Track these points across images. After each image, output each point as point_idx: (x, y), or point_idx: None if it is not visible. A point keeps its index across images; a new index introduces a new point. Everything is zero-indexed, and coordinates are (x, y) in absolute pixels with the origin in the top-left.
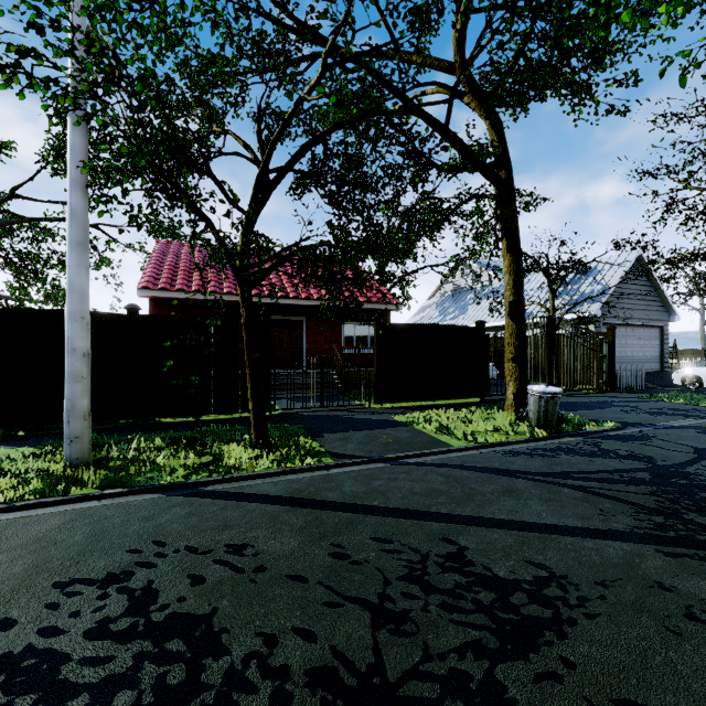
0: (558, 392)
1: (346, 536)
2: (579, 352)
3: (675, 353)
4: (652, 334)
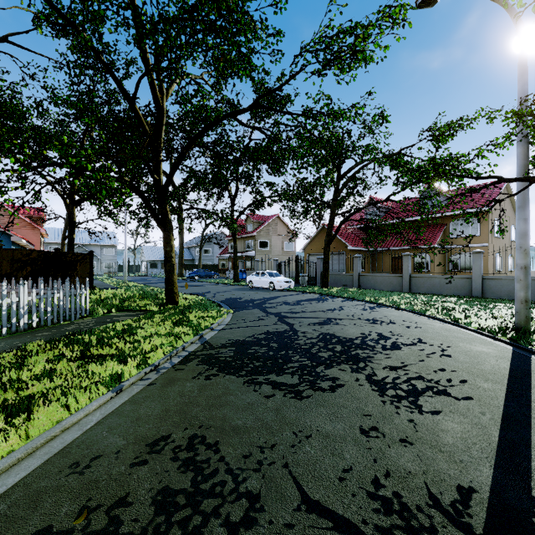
0: None
1: (466, 374)
2: None
3: None
4: None
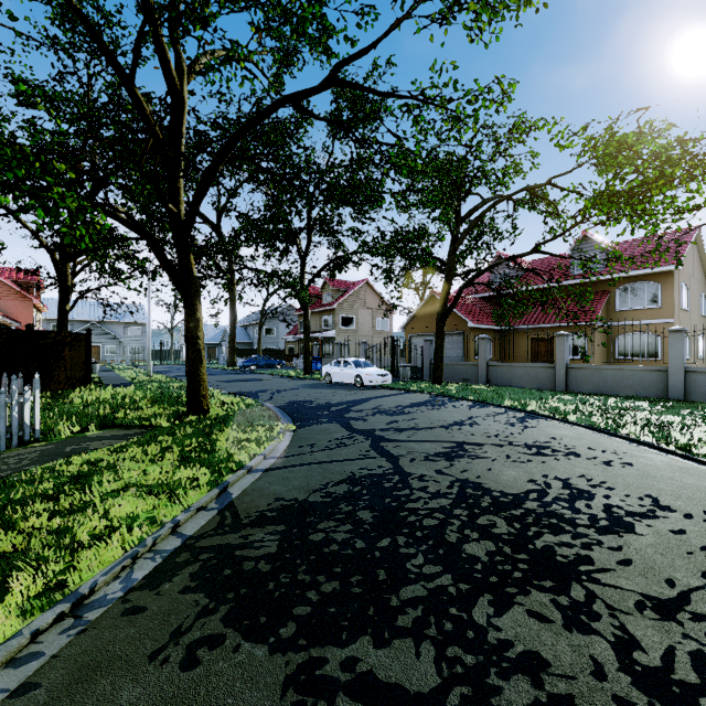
0: None
1: None
2: None
3: None
4: None
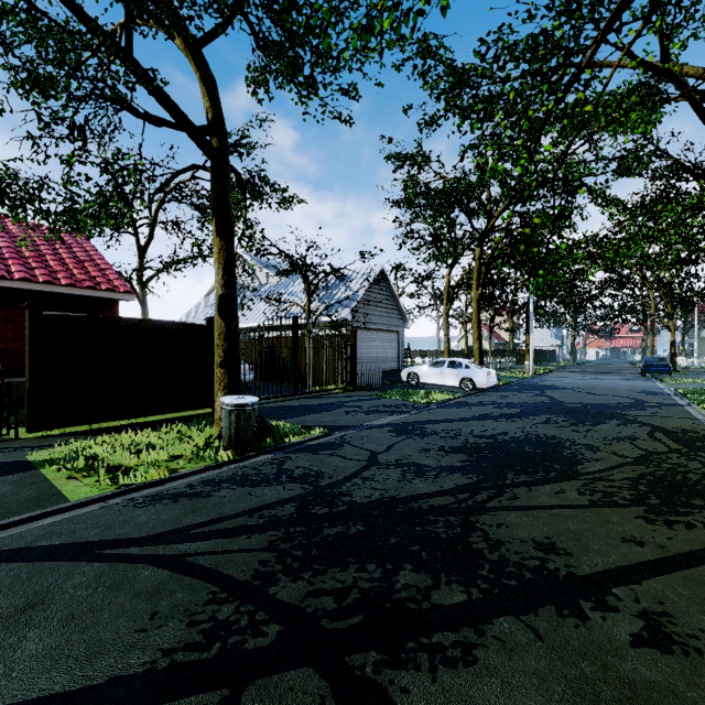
0: (251, 403)
1: None
2: (325, 354)
3: (420, 353)
4: (393, 338)
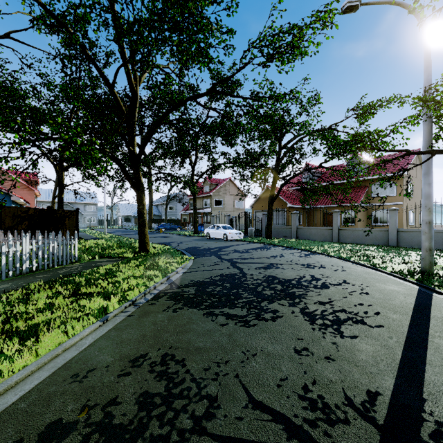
0: None
1: (379, 308)
2: None
3: None
4: None
